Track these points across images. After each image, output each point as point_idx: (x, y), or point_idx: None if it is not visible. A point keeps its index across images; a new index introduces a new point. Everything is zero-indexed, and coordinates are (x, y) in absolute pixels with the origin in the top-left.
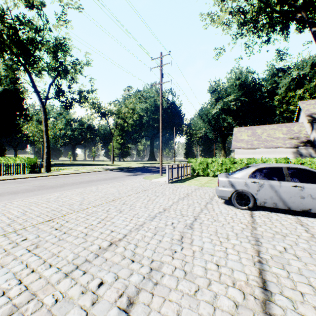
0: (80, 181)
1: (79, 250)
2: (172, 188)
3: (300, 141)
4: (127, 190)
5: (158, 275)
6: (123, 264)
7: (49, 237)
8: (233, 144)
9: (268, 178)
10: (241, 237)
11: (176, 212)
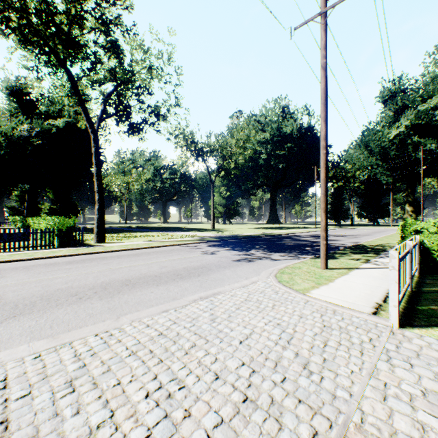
0: (108, 281)
1: None
2: None
3: None
4: (216, 432)
5: None
6: None
7: None
8: None
9: None
10: None
11: None
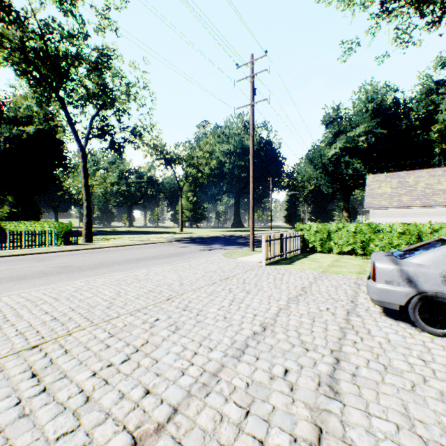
0: (126, 259)
1: None
2: (273, 275)
3: None
4: (195, 278)
5: None
6: None
7: (3, 403)
8: (366, 201)
9: None
10: None
11: (288, 334)
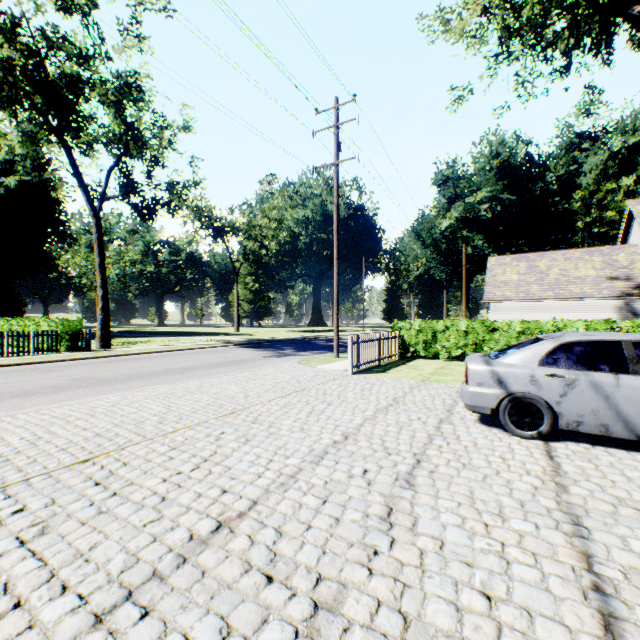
0: (167, 368)
1: (141, 543)
2: (361, 385)
3: (634, 285)
4: (263, 390)
5: (333, 628)
6: (244, 588)
7: (76, 504)
8: (487, 291)
9: (586, 368)
10: (534, 513)
11: (371, 442)
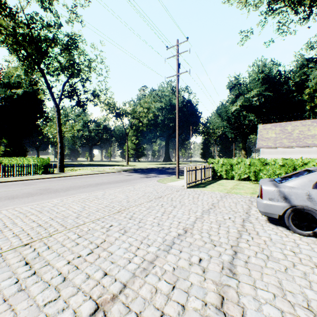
0: (89, 184)
1: None
2: (192, 195)
3: None
4: (137, 197)
5: None
6: None
7: (6, 281)
8: (258, 143)
9: None
10: None
11: (202, 235)
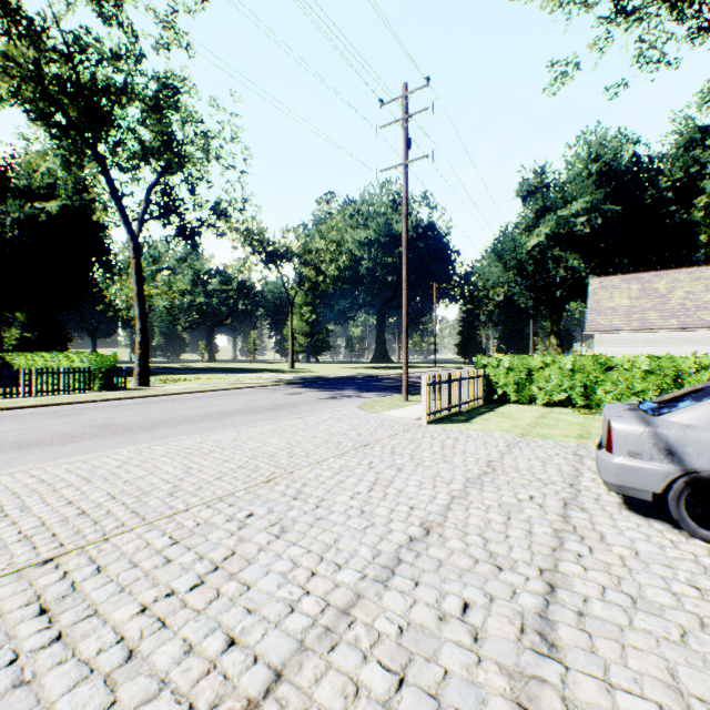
0: (203, 413)
1: None
2: (440, 440)
3: None
4: (313, 445)
5: None
6: None
7: None
8: (589, 320)
9: None
10: None
11: (467, 541)
